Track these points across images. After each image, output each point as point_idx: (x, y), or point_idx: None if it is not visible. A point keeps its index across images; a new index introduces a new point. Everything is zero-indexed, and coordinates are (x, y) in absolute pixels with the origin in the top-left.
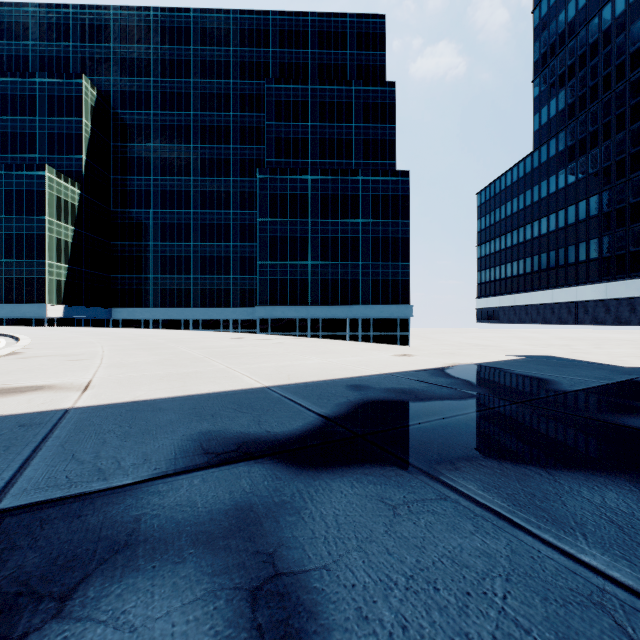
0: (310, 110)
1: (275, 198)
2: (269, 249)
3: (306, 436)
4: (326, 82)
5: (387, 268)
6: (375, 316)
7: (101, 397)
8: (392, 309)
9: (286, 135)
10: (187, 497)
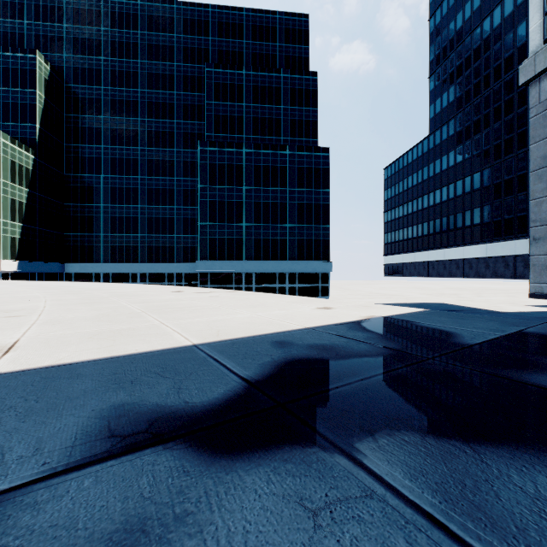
0: (245, 92)
1: (214, 167)
2: (209, 212)
3: (225, 407)
4: (259, 69)
5: (310, 230)
6: (300, 270)
7: (20, 361)
8: (315, 265)
9: (224, 113)
10: (68, 511)
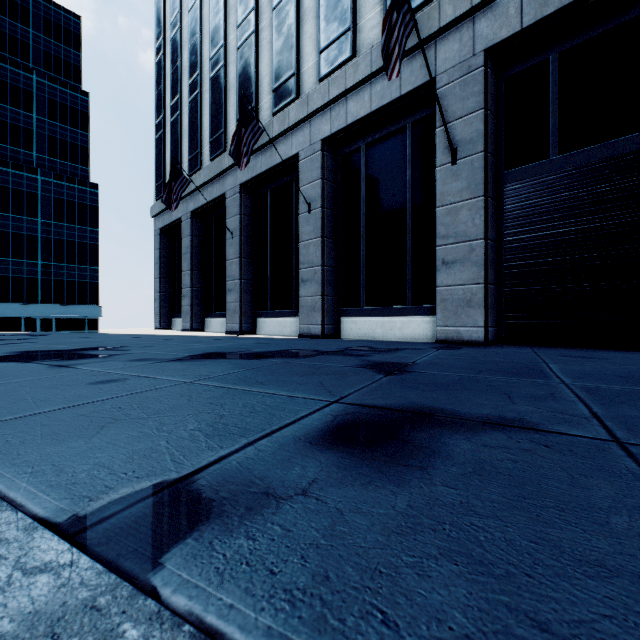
0: None
1: None
2: None
3: None
4: None
5: (74, 270)
6: (59, 315)
7: None
8: (79, 309)
9: None
10: None
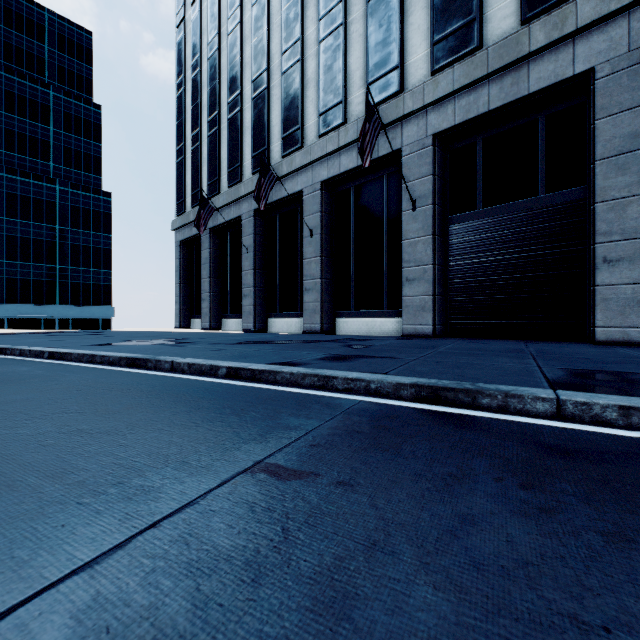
0: None
1: None
2: None
3: None
4: (15, 73)
5: (89, 273)
6: (75, 316)
7: None
8: (94, 310)
9: None
10: None
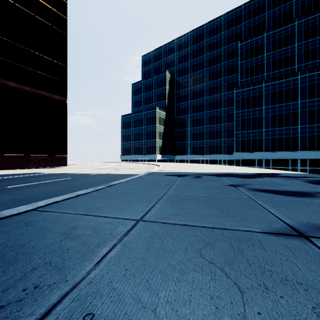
0: (265, 47)
1: (243, 100)
2: (240, 125)
3: (209, 174)
4: (276, 28)
5: None
6: (311, 157)
7: (184, 171)
8: None
9: (251, 65)
10: (194, 175)
